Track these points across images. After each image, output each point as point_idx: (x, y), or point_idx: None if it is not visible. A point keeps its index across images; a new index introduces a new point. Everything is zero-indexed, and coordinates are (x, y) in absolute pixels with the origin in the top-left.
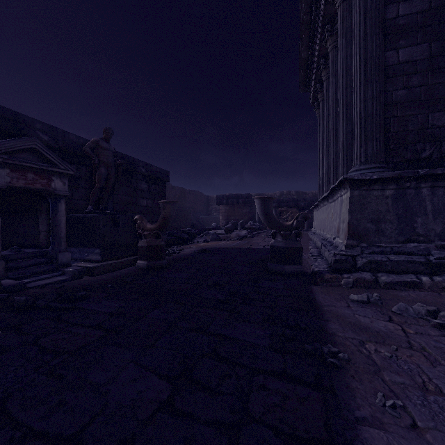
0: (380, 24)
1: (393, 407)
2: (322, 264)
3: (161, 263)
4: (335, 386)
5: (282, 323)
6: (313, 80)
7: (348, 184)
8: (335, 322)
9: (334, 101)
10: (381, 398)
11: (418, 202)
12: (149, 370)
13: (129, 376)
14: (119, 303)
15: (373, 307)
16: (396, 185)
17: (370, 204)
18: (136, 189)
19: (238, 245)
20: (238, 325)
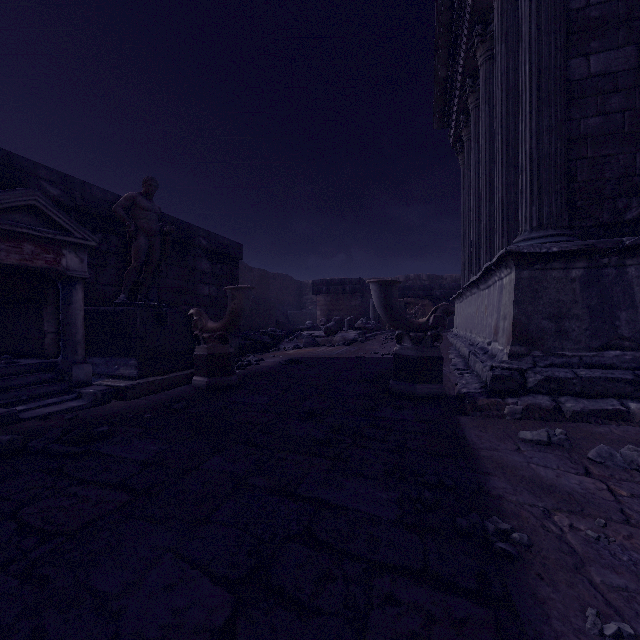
0: (562, 17)
1: (617, 637)
2: (472, 382)
3: (229, 381)
4: (513, 596)
5: (416, 479)
6: (455, 110)
7: (513, 261)
8: (500, 476)
9: (488, 140)
10: (594, 619)
11: (621, 288)
12: (197, 568)
13: (162, 579)
14: (160, 445)
15: (557, 451)
16: (587, 261)
17: (546, 290)
18: (194, 270)
19: (344, 353)
20: (346, 483)
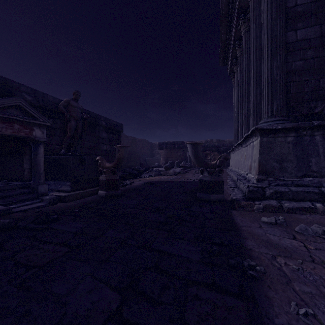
0: (283, 11)
1: (305, 315)
2: (238, 193)
3: (116, 193)
4: (255, 296)
5: (210, 241)
6: (230, 56)
7: (259, 133)
8: (251, 239)
9: (246, 71)
10: (294, 306)
11: (312, 146)
12: (103, 282)
13: (86, 288)
14: (83, 224)
15: (279, 227)
16: (296, 133)
17: (275, 147)
18: (98, 137)
19: (174, 179)
20: (175, 243)
